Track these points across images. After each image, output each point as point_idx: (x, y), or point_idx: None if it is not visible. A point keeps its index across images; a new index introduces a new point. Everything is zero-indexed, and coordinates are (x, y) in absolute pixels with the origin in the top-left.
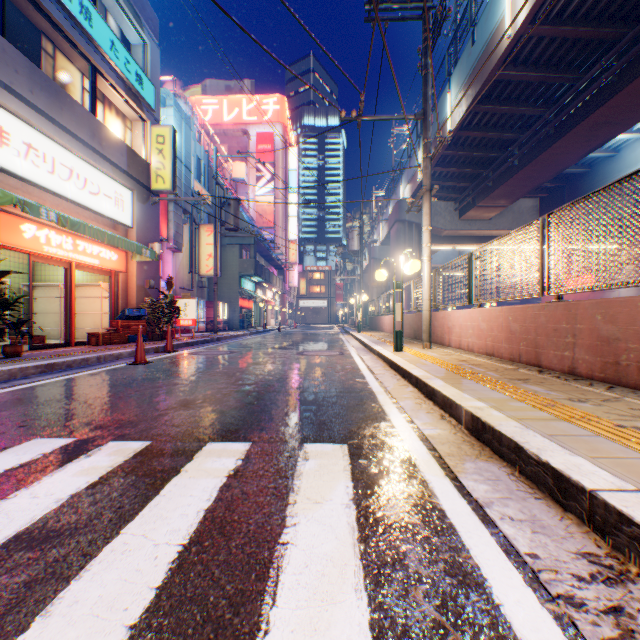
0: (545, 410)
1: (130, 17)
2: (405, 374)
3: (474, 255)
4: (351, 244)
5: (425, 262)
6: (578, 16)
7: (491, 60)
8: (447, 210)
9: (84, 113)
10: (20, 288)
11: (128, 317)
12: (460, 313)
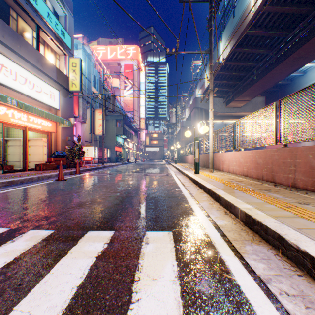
0: (288, 210)
1: (58, 1)
2: (202, 186)
3: (236, 123)
4: (171, 119)
5: (210, 127)
6: (288, 1)
7: (243, 24)
8: (219, 102)
9: (33, 49)
10: (0, 141)
11: (56, 156)
12: (229, 154)
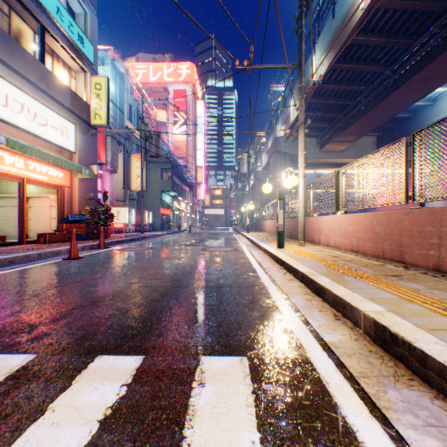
0: None
1: None
2: (290, 269)
3: (341, 172)
4: (242, 168)
5: (300, 179)
6: None
7: (348, 28)
8: (311, 144)
9: (34, 61)
10: None
11: (71, 221)
12: (328, 218)
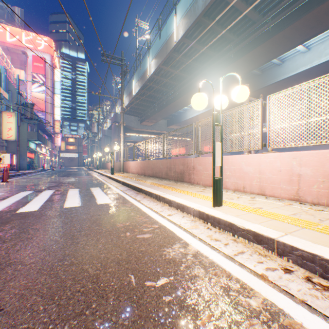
0: (135, 180)
1: None
2: (113, 179)
3: (135, 146)
4: (94, 129)
5: (122, 146)
6: (166, 77)
7: (145, 79)
8: (136, 120)
9: None
10: None
11: None
12: (132, 162)
